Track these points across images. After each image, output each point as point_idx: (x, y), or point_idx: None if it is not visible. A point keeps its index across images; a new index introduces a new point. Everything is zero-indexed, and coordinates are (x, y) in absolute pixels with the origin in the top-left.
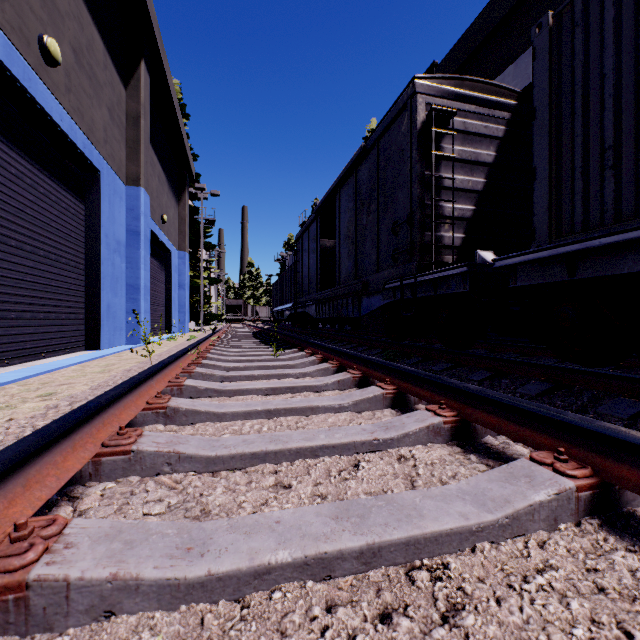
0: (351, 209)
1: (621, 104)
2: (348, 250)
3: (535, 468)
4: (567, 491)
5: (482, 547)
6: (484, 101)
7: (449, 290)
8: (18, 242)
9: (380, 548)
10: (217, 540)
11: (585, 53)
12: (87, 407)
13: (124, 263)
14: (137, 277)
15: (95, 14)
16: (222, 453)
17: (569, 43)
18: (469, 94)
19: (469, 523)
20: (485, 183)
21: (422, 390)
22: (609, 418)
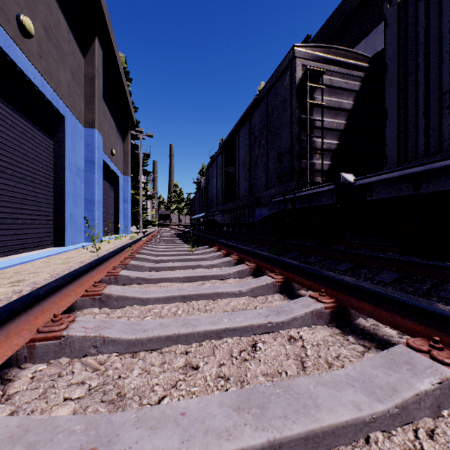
0: (247, 144)
1: None
2: (245, 174)
3: (413, 355)
4: (448, 380)
5: (375, 438)
6: (345, 64)
7: (320, 202)
8: (1, 167)
9: (281, 444)
10: (122, 437)
11: (426, 21)
12: (25, 298)
13: (83, 184)
14: (92, 194)
15: (61, 2)
16: (141, 336)
17: (413, 14)
18: (334, 58)
19: (363, 414)
20: (346, 124)
21: (304, 280)
22: None
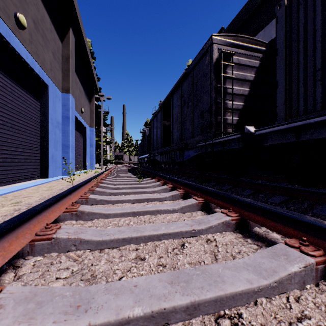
0: (179, 105)
1: (325, 46)
2: (177, 126)
3: (289, 249)
4: (310, 265)
5: (261, 301)
6: (248, 48)
7: (230, 147)
8: (3, 122)
9: (199, 304)
10: (97, 299)
11: (305, 19)
12: (27, 212)
13: (61, 133)
14: (68, 140)
15: (45, 3)
16: (106, 238)
17: (296, 14)
18: (241, 44)
19: (253, 286)
20: (249, 91)
21: (218, 201)
22: (320, 216)
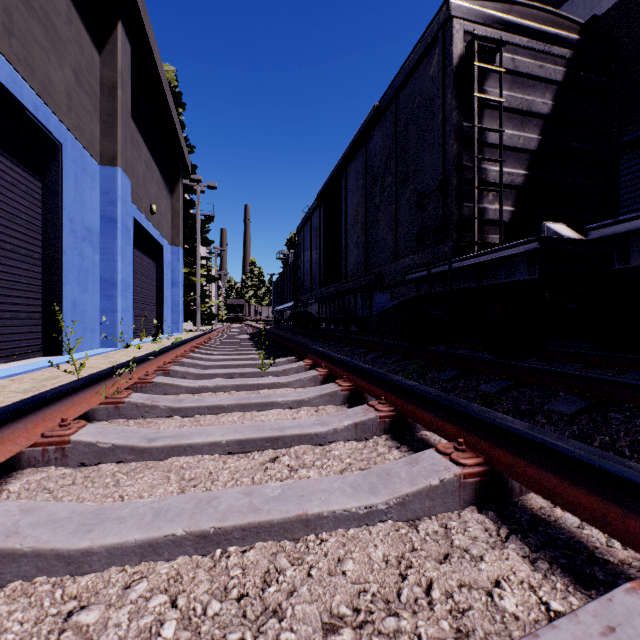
0: (360, 188)
1: None
2: (357, 237)
3: None
4: None
5: None
6: (539, 33)
7: (503, 278)
8: None
9: None
10: None
11: None
12: None
13: (98, 254)
14: (113, 271)
15: None
16: None
17: None
18: (520, 22)
19: None
20: (540, 140)
21: (563, 483)
22: None
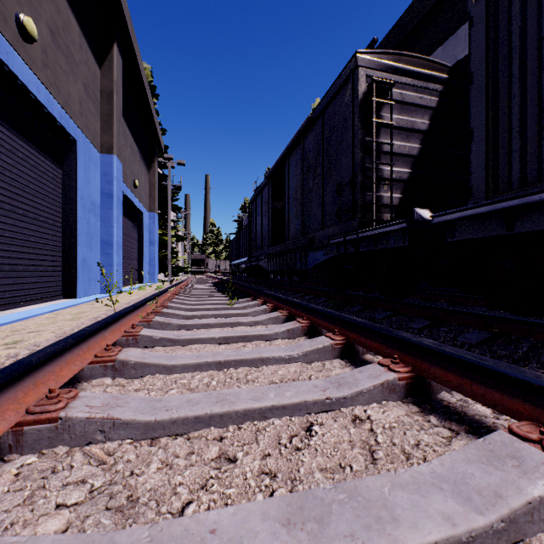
0: (299, 174)
1: None
2: (296, 210)
3: (519, 445)
4: None
5: None
6: (419, 74)
7: (389, 245)
8: None
9: None
10: None
11: (522, 18)
12: (11, 369)
13: (99, 222)
14: (110, 234)
15: None
16: (162, 417)
17: (506, 10)
18: (406, 68)
19: (457, 532)
20: (420, 148)
21: (371, 342)
22: None
